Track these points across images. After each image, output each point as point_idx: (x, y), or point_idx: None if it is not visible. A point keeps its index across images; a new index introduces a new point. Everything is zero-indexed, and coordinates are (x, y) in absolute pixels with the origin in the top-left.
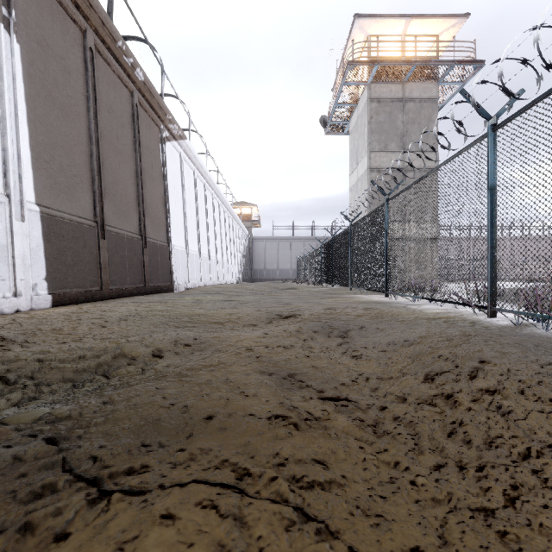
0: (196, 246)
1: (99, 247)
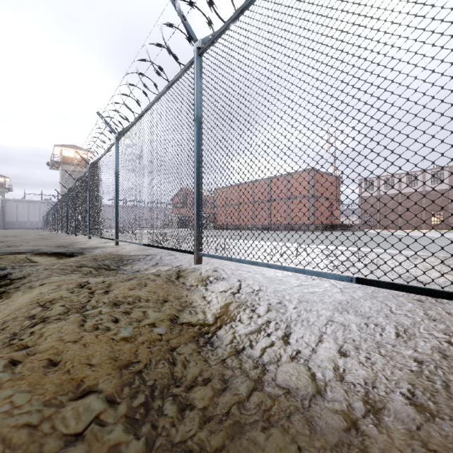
0: None
1: None
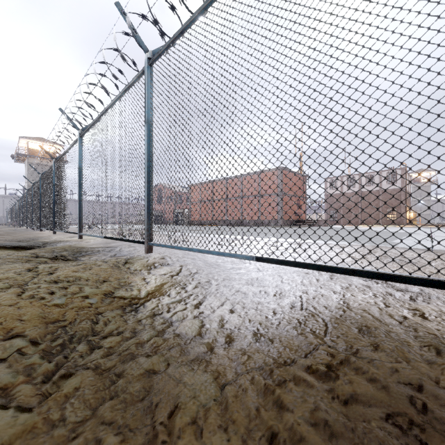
0: None
1: None
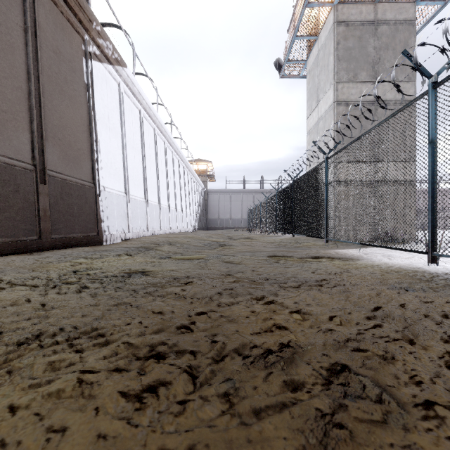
0: (141, 191)
1: None
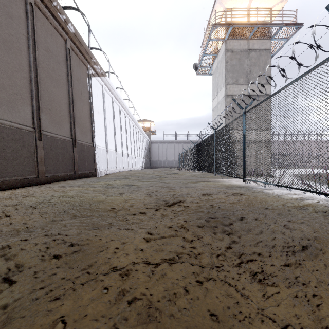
0: (113, 146)
1: (36, 146)
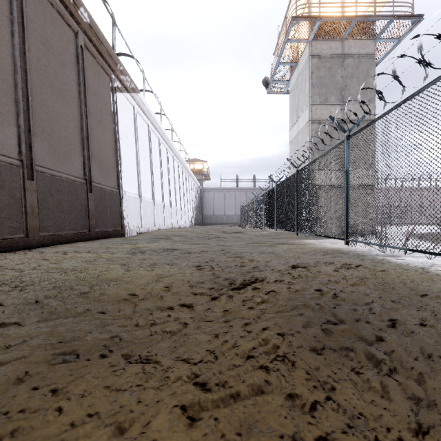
0: (150, 193)
1: (25, 188)
